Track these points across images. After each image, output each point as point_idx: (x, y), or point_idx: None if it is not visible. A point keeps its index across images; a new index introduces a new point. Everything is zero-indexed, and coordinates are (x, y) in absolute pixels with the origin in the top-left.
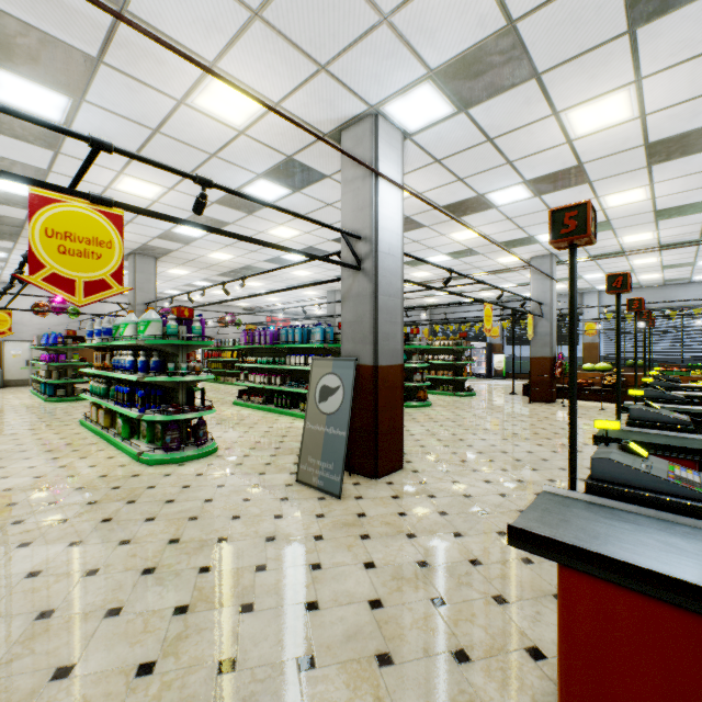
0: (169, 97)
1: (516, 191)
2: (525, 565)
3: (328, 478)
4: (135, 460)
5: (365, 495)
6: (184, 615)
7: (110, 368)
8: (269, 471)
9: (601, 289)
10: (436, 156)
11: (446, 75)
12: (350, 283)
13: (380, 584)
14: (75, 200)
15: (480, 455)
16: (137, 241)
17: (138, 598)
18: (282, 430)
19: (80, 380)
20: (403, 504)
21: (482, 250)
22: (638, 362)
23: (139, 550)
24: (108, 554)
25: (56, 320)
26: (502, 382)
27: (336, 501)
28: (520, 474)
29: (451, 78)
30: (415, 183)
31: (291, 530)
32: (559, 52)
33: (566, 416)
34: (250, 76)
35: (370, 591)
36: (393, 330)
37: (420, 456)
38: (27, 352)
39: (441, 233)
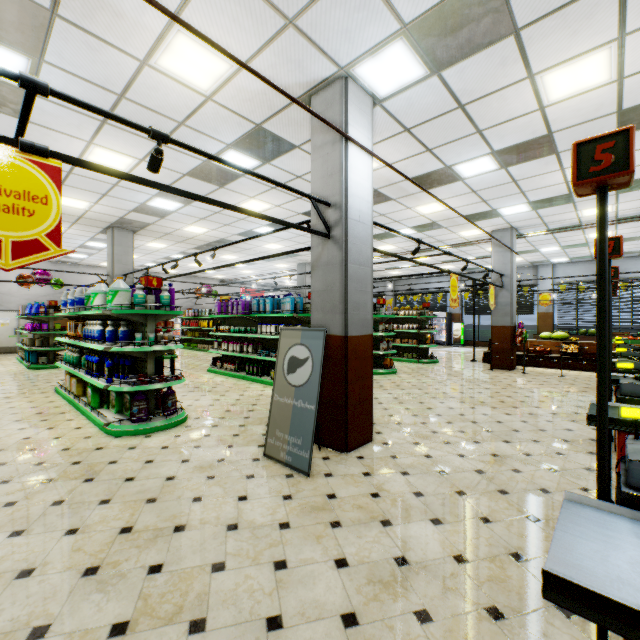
0: (131, 56)
1: (483, 162)
2: (517, 563)
3: (296, 454)
4: (102, 430)
5: (335, 471)
6: (122, 638)
7: (81, 337)
8: (236, 443)
9: (555, 261)
10: (405, 124)
11: (421, 30)
12: (319, 251)
13: (353, 589)
14: (0, 146)
15: (450, 425)
16: (114, 215)
17: (72, 611)
18: (252, 398)
19: (62, 348)
20: (375, 482)
21: (445, 224)
22: (591, 331)
23: (86, 542)
24: (49, 548)
25: (43, 291)
26: (462, 349)
27: (304, 479)
28: (493, 447)
29: (425, 34)
30: (383, 154)
31: (255, 515)
32: (542, 2)
33: (528, 383)
34: (214, 32)
35: (342, 601)
36: (363, 299)
37: (390, 427)
38: (15, 321)
39: (407, 206)
